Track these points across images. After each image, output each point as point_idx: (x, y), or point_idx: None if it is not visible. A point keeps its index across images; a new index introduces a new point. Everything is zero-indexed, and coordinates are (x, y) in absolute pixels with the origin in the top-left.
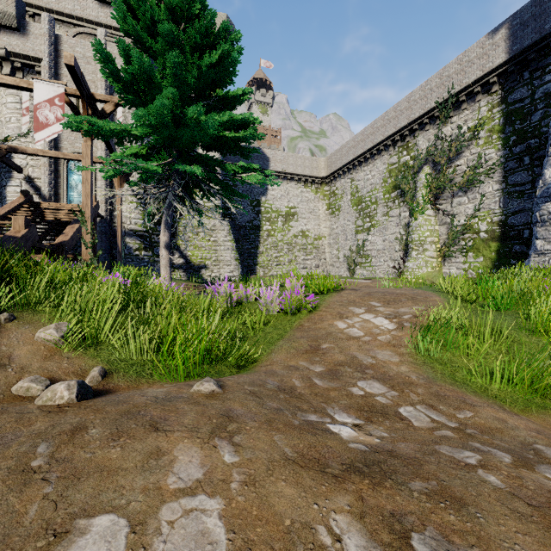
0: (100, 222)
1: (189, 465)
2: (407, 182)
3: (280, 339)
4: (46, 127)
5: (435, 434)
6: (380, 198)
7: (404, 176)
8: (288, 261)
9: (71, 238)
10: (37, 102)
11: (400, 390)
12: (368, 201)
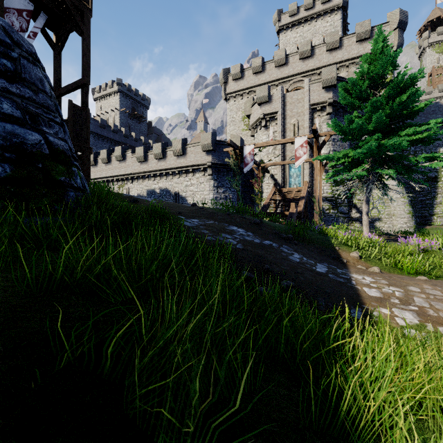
0: None
1: (427, 287)
2: None
3: None
4: (299, 159)
5: None
6: None
7: None
8: None
9: (302, 208)
10: (296, 148)
11: None
12: None
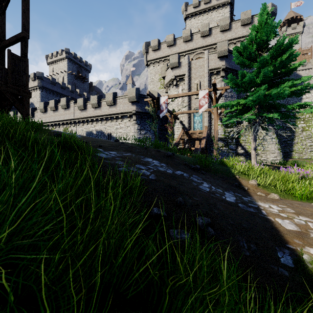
0: None
1: None
2: None
3: None
4: (202, 107)
5: None
6: None
7: None
8: None
9: (204, 145)
10: (199, 99)
11: None
12: None
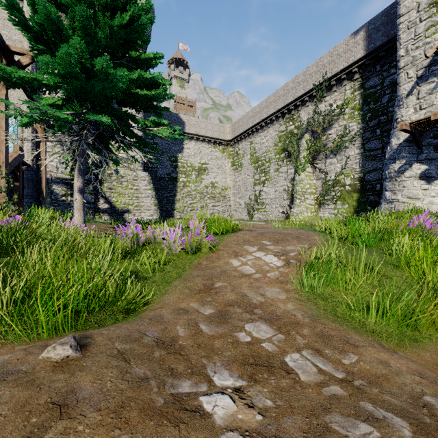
0: (26, 170)
1: None
2: (293, 146)
3: (177, 278)
4: None
5: (323, 393)
6: (273, 158)
7: (290, 141)
8: (201, 207)
9: None
10: None
11: (287, 332)
12: (264, 160)
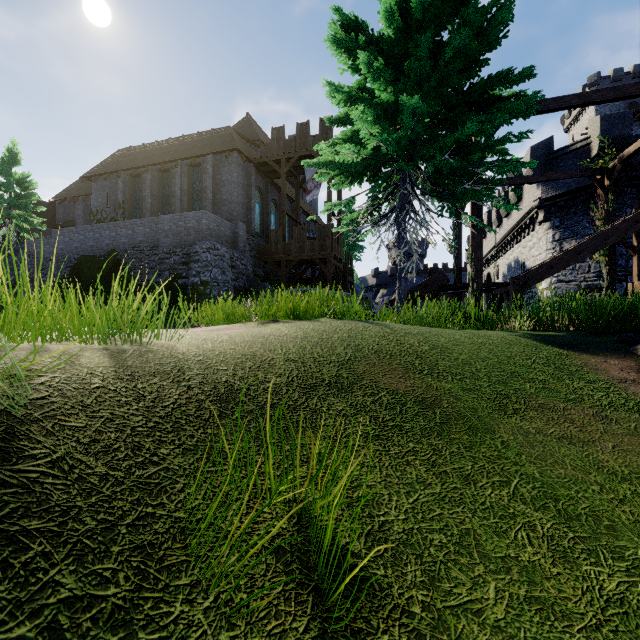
0: None
1: None
2: None
3: None
4: None
5: None
6: None
7: None
8: None
9: (542, 266)
10: None
11: None
12: None
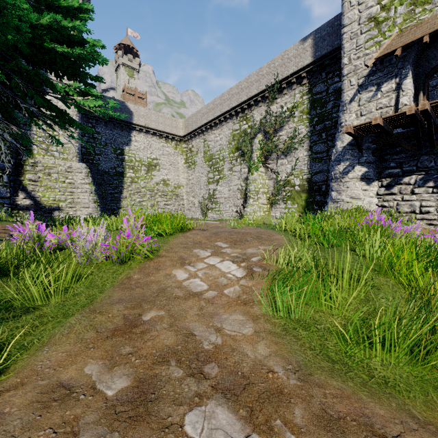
0: None
1: None
2: (246, 145)
3: (86, 306)
4: None
5: None
6: (227, 156)
7: (244, 140)
8: (151, 205)
9: None
10: None
11: (266, 425)
12: (218, 158)
